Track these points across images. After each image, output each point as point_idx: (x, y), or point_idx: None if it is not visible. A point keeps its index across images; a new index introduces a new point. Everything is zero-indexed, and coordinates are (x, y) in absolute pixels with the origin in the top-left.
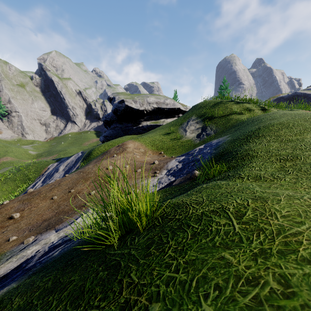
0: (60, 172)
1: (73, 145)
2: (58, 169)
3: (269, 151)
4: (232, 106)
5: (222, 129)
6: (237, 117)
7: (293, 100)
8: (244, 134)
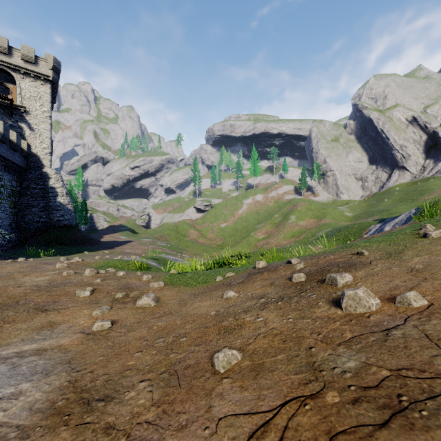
0: None
1: (402, 201)
2: (382, 230)
3: None
4: None
5: None
6: None
7: None
8: None
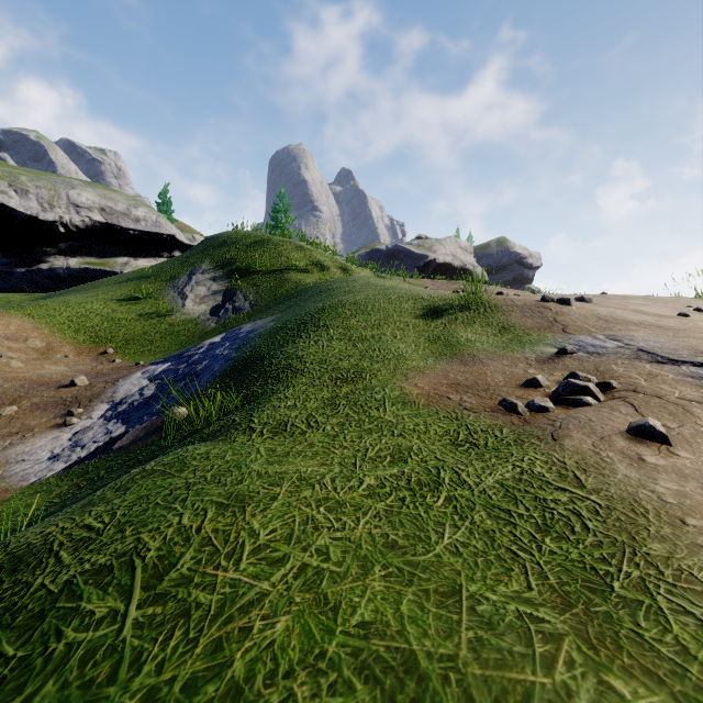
0: None
1: None
2: None
3: (326, 361)
4: (290, 253)
5: (268, 299)
6: (299, 279)
7: (394, 259)
8: (296, 319)
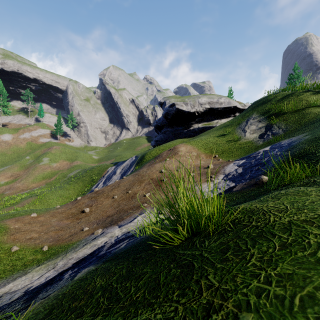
0: (118, 174)
1: (127, 150)
2: (116, 172)
3: None
4: (308, 98)
5: (294, 126)
6: (318, 111)
7: None
8: None
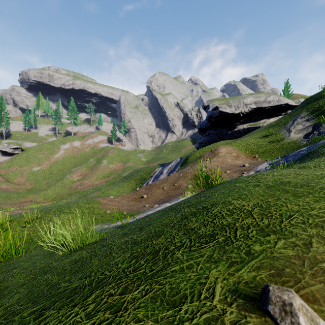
0: (164, 174)
1: (172, 152)
2: (162, 172)
3: None
4: None
5: None
6: None
7: None
8: None
